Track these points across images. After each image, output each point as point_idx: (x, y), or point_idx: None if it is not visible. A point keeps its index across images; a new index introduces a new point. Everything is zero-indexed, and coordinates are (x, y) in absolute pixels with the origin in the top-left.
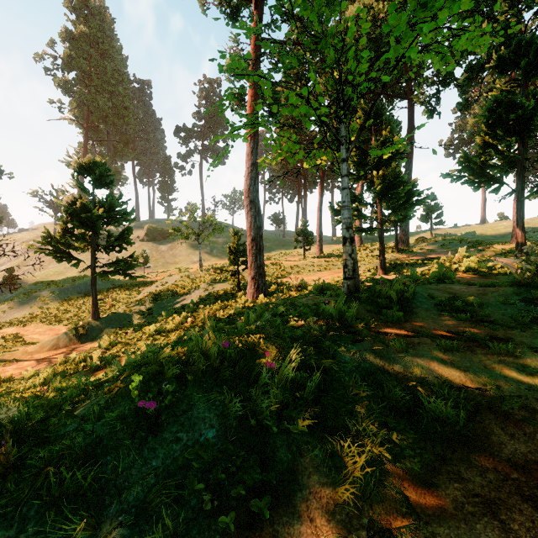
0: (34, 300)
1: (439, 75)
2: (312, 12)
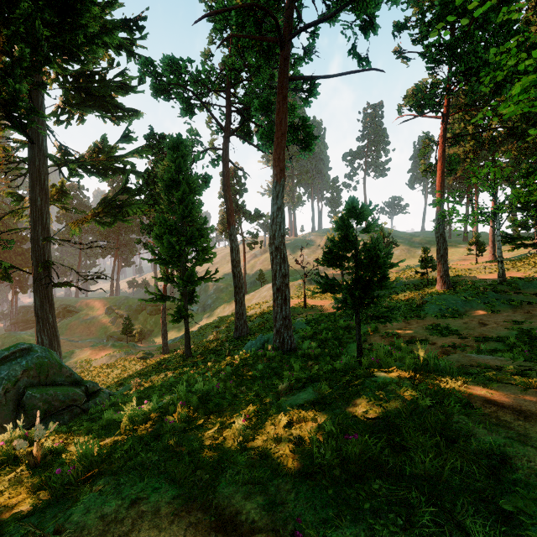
0: (292, 287)
1: None
2: (481, 186)
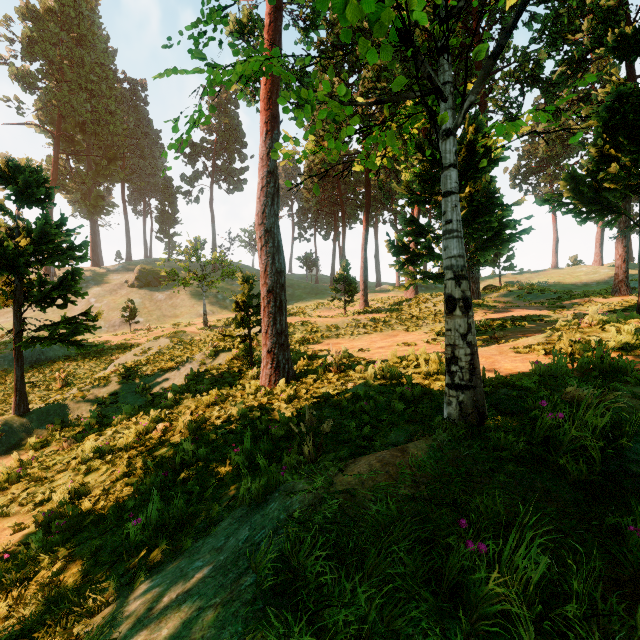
0: None
1: (525, 69)
2: None
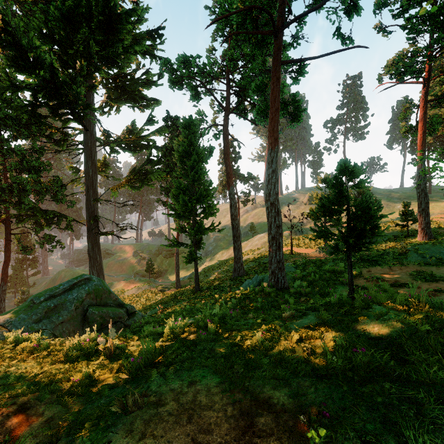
0: None
1: None
2: None
